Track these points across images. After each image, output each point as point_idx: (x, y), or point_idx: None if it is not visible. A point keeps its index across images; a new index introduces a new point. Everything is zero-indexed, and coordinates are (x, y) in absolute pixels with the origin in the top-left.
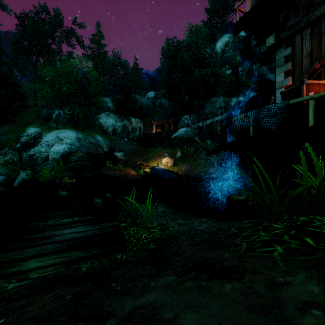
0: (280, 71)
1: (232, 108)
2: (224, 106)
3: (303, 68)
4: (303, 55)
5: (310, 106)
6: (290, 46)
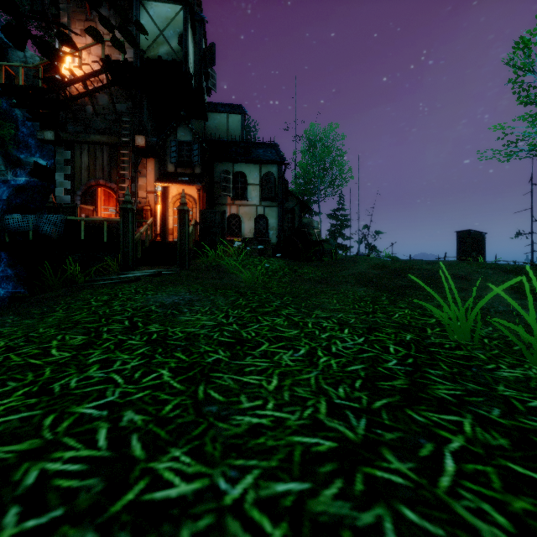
0: (61, 170)
1: None
2: None
3: (82, 179)
4: (83, 166)
5: (82, 225)
6: (71, 151)
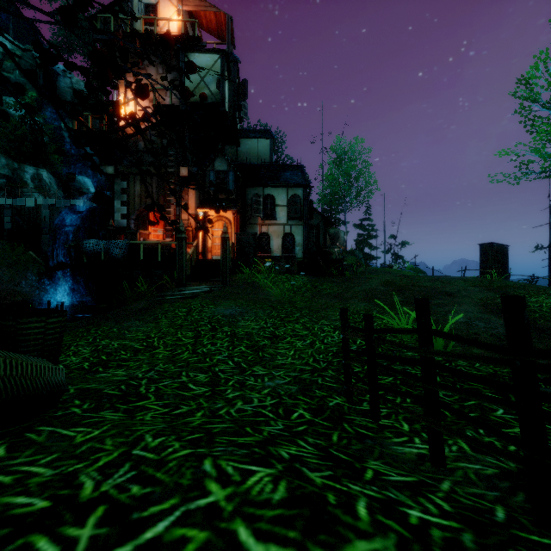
0: (118, 198)
1: (63, 214)
2: (10, 177)
3: (136, 205)
4: (136, 194)
5: (141, 247)
6: (126, 181)
